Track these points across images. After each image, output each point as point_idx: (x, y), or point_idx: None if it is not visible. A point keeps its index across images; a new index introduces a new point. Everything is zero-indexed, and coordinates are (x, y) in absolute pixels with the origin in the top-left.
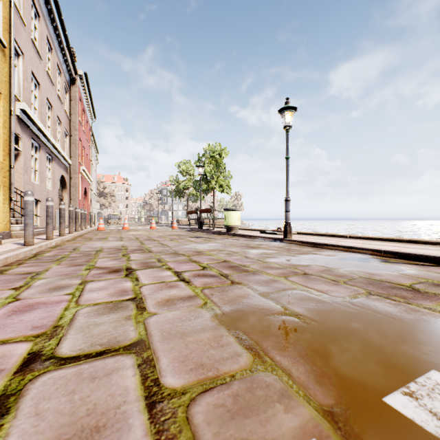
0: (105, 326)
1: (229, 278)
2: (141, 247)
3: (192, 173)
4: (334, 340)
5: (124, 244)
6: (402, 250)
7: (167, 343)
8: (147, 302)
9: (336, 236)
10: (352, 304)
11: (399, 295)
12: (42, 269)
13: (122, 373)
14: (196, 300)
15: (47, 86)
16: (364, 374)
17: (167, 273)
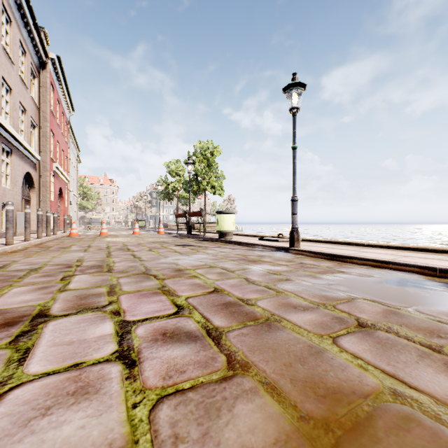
0: None
1: (222, 346)
2: (102, 261)
3: (182, 174)
4: None
5: (83, 257)
6: None
7: None
8: None
9: (350, 243)
10: None
11: None
12: None
13: None
14: None
15: (3, 64)
16: None
17: (104, 327)
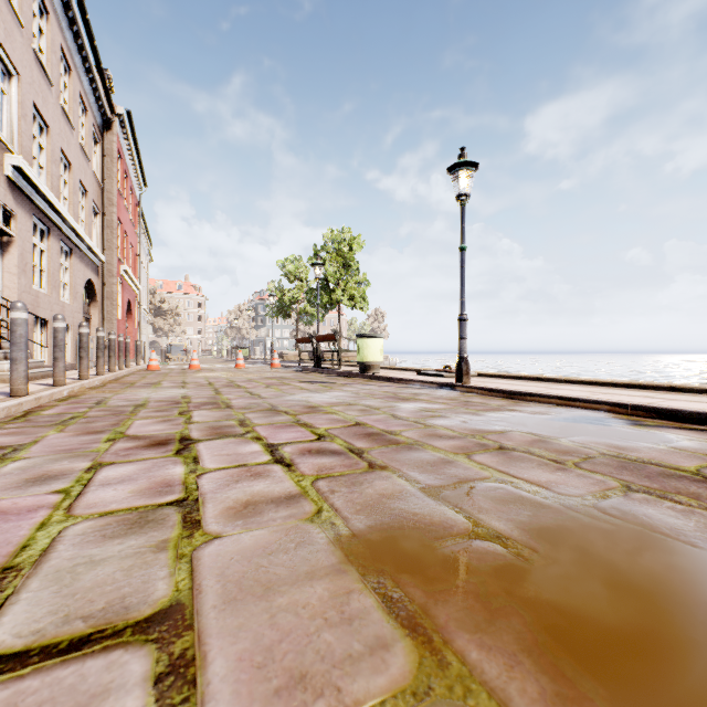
0: (109, 568)
1: (364, 458)
2: (214, 398)
3: (304, 277)
4: (587, 602)
5: (186, 393)
6: (662, 404)
7: (231, 612)
8: (206, 510)
9: (543, 379)
10: (601, 511)
11: (685, 491)
12: (28, 439)
13: (114, 706)
14: (302, 503)
15: (62, 131)
16: (677, 702)
17: (253, 447)
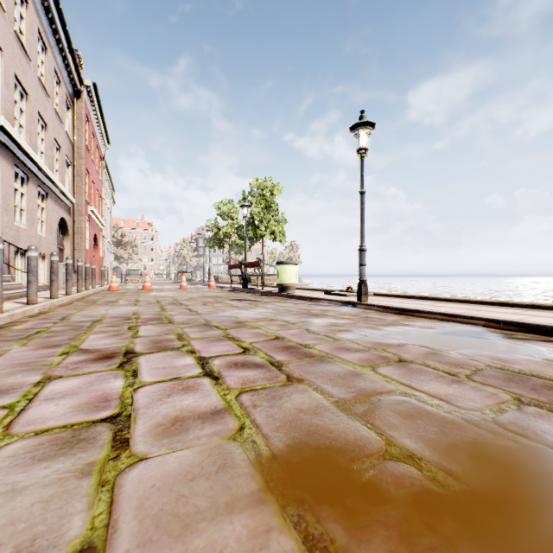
0: (28, 499)
1: (283, 370)
2: (159, 314)
3: (235, 216)
4: (514, 541)
5: (137, 310)
6: (529, 320)
7: None
8: (136, 427)
9: (427, 298)
10: (502, 427)
11: None
12: None
13: None
14: (226, 419)
15: (39, 98)
16: None
17: (186, 360)
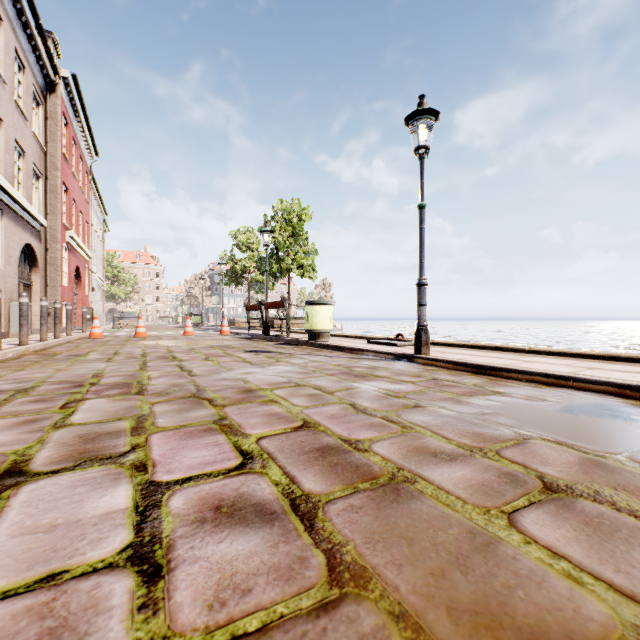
0: None
1: (318, 532)
2: (132, 377)
3: (255, 247)
4: None
5: (103, 369)
6: None
7: None
8: None
9: (504, 349)
10: None
11: None
12: None
13: None
14: None
15: None
16: None
17: (116, 496)
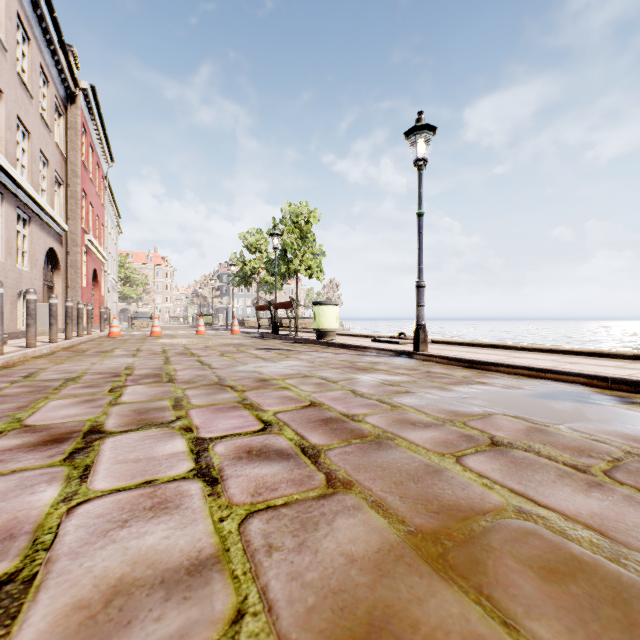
0: None
1: (321, 464)
2: (160, 369)
3: (264, 249)
4: None
5: (132, 363)
6: None
7: None
8: (29, 614)
9: (499, 346)
10: None
11: None
12: None
13: None
14: (213, 586)
15: (19, 98)
16: None
17: (175, 445)
